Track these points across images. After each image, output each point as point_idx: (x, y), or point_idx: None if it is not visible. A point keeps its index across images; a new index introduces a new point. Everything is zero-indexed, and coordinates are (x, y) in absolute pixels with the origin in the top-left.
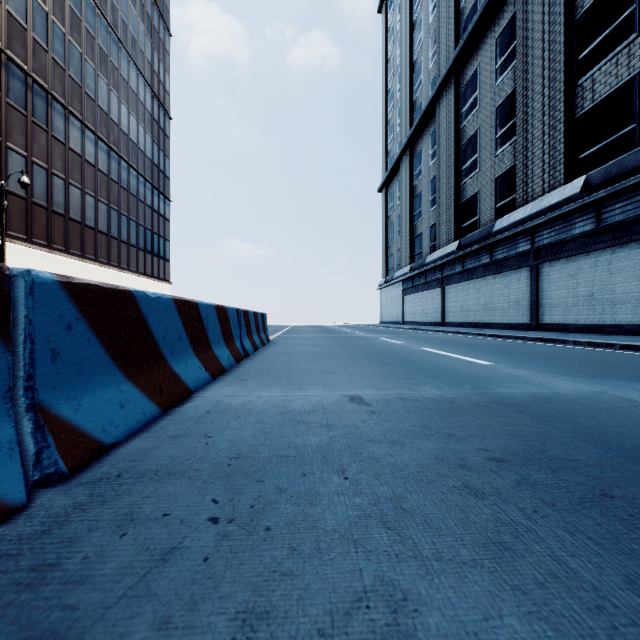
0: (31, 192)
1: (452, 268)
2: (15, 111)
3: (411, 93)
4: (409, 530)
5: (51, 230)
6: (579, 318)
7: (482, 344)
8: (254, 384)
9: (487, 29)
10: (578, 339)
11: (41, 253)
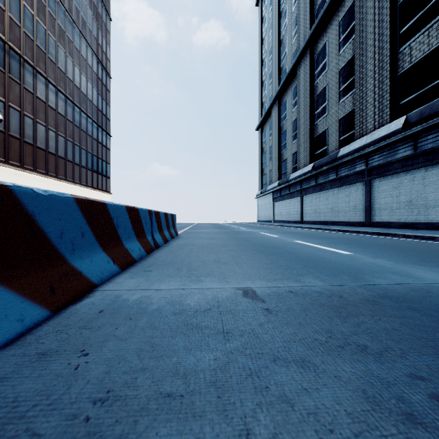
0: (8, 127)
1: (308, 183)
2: None
3: (279, 61)
4: None
5: (23, 155)
6: (401, 218)
7: (336, 237)
8: (156, 275)
9: (333, 14)
10: (406, 233)
11: (15, 171)
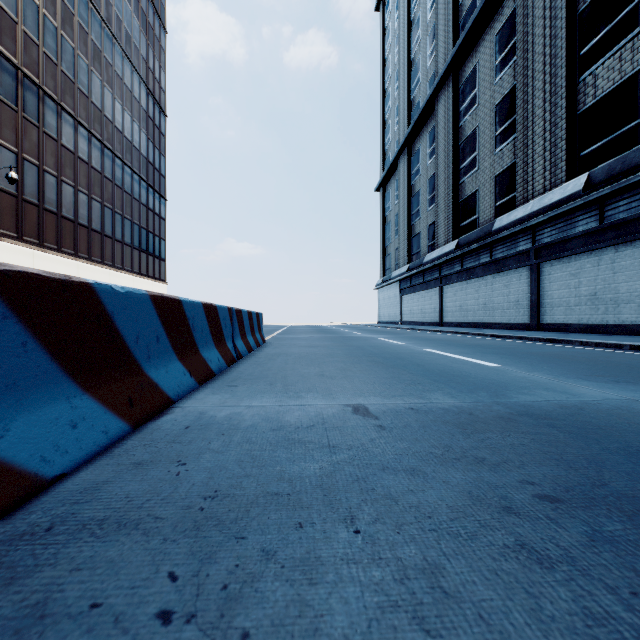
0: (22, 189)
1: (451, 267)
2: (5, 106)
3: (409, 91)
4: (460, 637)
5: (43, 228)
6: (581, 318)
7: (486, 345)
8: (245, 391)
9: (486, 25)
10: (585, 339)
11: (32, 251)
